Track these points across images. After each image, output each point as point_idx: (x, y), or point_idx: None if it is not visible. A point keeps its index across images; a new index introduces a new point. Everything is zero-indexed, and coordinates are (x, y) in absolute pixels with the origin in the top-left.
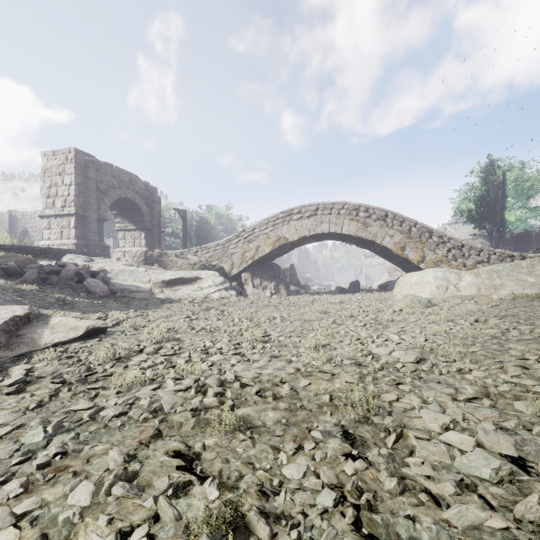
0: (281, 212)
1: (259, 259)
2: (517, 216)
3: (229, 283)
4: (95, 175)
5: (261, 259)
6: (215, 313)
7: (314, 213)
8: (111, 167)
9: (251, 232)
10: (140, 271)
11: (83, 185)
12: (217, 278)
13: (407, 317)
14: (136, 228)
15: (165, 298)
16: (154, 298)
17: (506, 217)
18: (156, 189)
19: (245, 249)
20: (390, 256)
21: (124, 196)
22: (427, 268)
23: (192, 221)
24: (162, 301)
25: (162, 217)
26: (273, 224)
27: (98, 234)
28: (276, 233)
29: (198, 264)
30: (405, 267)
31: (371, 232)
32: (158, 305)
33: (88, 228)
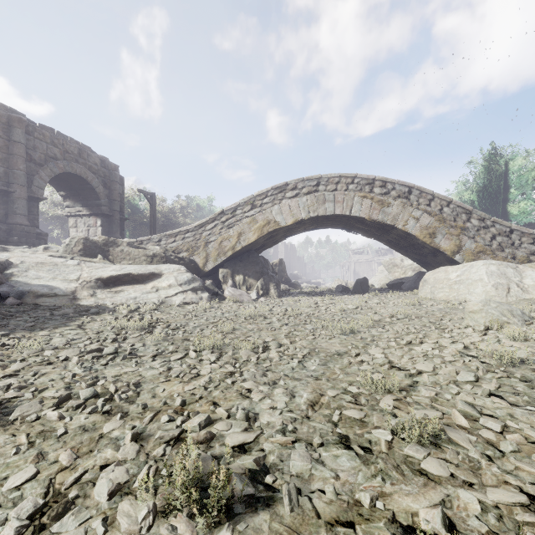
0: (270, 187)
1: (242, 250)
2: (522, 208)
3: (199, 282)
4: (24, 138)
5: (244, 250)
6: (157, 337)
7: (314, 188)
8: (51, 132)
9: (232, 214)
10: (69, 264)
11: (4, 150)
12: (182, 274)
13: (530, 350)
14: (90, 213)
15: (94, 305)
16: (74, 305)
17: (510, 209)
18: (117, 167)
19: (224, 236)
20: (406, 246)
21: (70, 170)
22: (464, 261)
23: (168, 211)
24: (82, 311)
25: (135, 207)
26: (260, 203)
27: (29, 218)
28: (264, 215)
29: (159, 256)
30: (426, 260)
31: (390, 213)
32: (67, 320)
33: (12, 208)
